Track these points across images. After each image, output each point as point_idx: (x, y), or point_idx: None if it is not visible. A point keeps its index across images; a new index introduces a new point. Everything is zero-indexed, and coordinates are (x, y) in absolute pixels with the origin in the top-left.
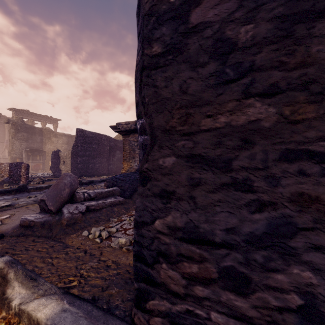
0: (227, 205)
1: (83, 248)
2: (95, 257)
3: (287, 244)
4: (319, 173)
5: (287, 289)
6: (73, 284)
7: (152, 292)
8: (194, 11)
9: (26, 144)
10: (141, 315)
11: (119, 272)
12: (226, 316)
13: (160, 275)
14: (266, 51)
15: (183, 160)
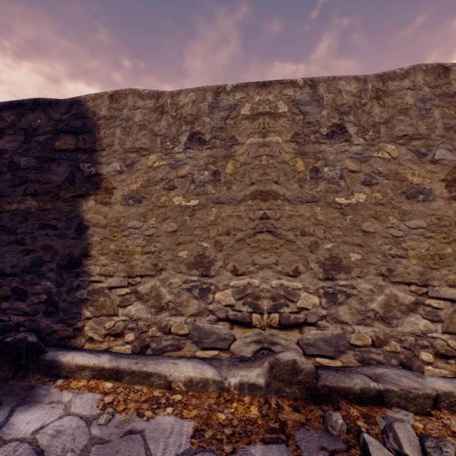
0: (12, 253)
1: None
2: None
3: (40, 270)
4: (53, 235)
5: (41, 293)
6: None
7: None
8: None
9: None
10: None
11: None
12: (18, 315)
13: None
14: (33, 172)
15: None
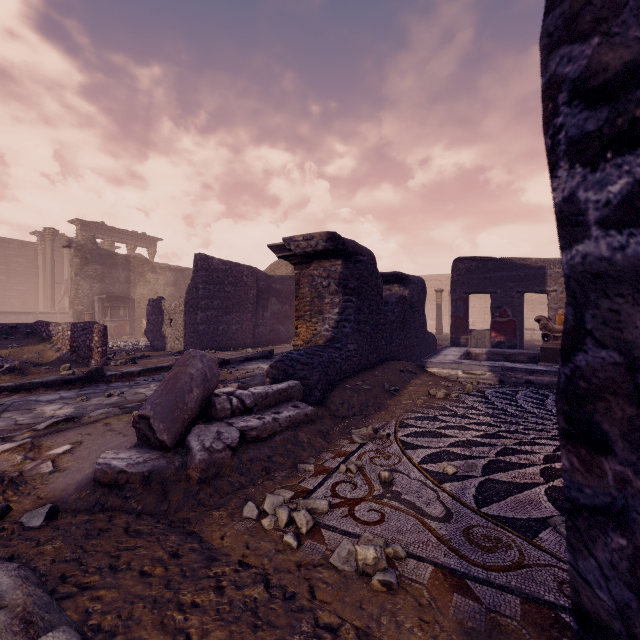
0: None
1: (255, 563)
2: (300, 607)
3: None
4: None
5: None
6: None
7: None
8: None
9: (101, 286)
10: None
11: None
12: None
13: None
14: None
15: None
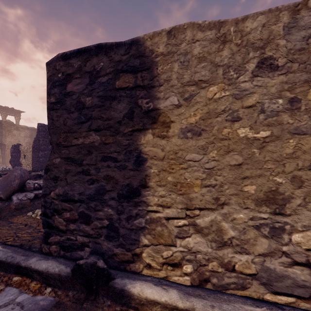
0: (79, 182)
1: (25, 223)
2: (33, 227)
3: (103, 198)
4: (114, 166)
5: (103, 218)
6: (9, 240)
7: (51, 233)
8: (68, 85)
9: None
10: (46, 246)
11: None
12: (83, 236)
13: (54, 222)
14: (96, 110)
15: (63, 160)
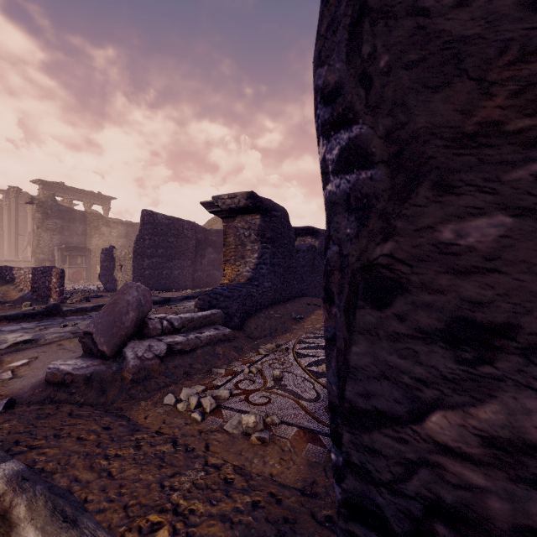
0: None
1: (168, 432)
2: (196, 455)
3: None
4: None
5: None
6: (161, 536)
7: None
8: None
9: (60, 238)
10: None
11: (257, 500)
12: None
13: None
14: None
15: None
